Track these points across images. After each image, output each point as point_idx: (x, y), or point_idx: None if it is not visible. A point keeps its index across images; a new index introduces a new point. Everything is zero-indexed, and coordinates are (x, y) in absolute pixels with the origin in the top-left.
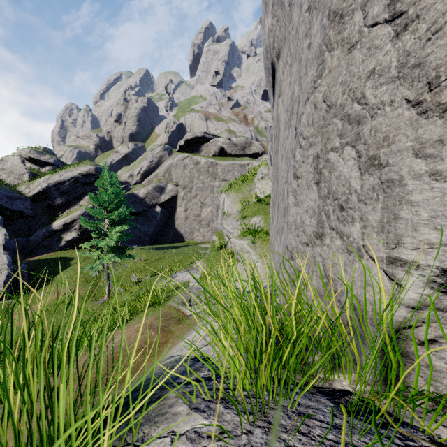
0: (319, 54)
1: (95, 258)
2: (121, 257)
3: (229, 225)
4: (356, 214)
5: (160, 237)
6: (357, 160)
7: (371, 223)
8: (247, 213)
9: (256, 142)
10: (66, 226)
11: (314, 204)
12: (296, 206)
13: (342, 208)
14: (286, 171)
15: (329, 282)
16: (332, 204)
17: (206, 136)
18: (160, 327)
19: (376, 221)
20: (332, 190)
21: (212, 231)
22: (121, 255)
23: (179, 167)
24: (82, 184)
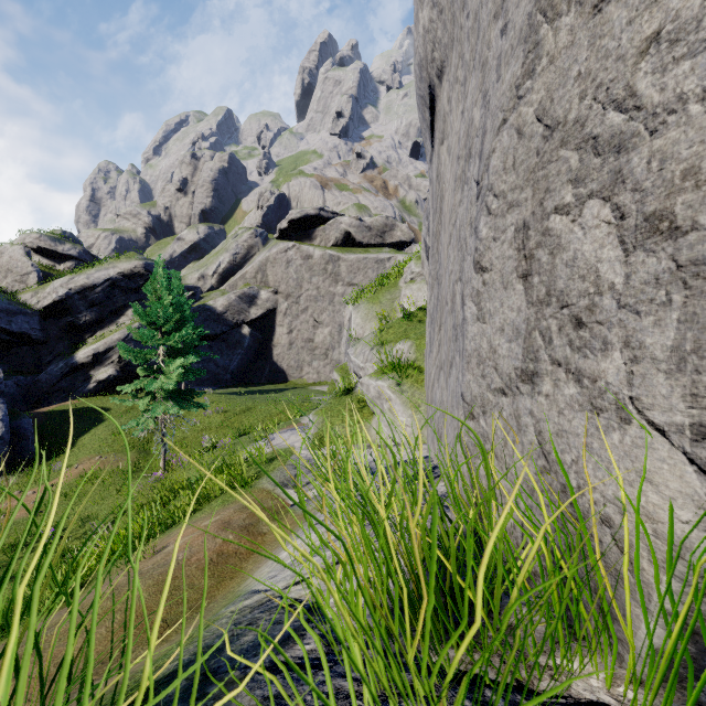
0: (528, 33)
1: (142, 408)
2: (185, 407)
3: (359, 356)
4: (614, 333)
5: (249, 374)
6: (617, 226)
7: (651, 353)
8: (388, 336)
9: (402, 225)
10: (98, 358)
11: (518, 318)
12: (480, 321)
13: (580, 323)
14: (459, 261)
15: (550, 466)
16: (557, 316)
17: (322, 214)
18: (244, 525)
19: (663, 347)
20: (557, 288)
21: (332, 365)
22: (185, 404)
23: (280, 264)
24: (124, 290)
